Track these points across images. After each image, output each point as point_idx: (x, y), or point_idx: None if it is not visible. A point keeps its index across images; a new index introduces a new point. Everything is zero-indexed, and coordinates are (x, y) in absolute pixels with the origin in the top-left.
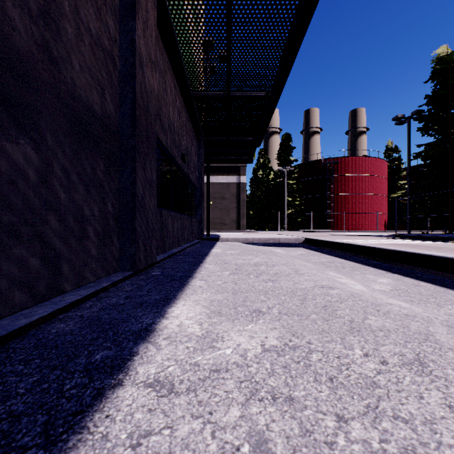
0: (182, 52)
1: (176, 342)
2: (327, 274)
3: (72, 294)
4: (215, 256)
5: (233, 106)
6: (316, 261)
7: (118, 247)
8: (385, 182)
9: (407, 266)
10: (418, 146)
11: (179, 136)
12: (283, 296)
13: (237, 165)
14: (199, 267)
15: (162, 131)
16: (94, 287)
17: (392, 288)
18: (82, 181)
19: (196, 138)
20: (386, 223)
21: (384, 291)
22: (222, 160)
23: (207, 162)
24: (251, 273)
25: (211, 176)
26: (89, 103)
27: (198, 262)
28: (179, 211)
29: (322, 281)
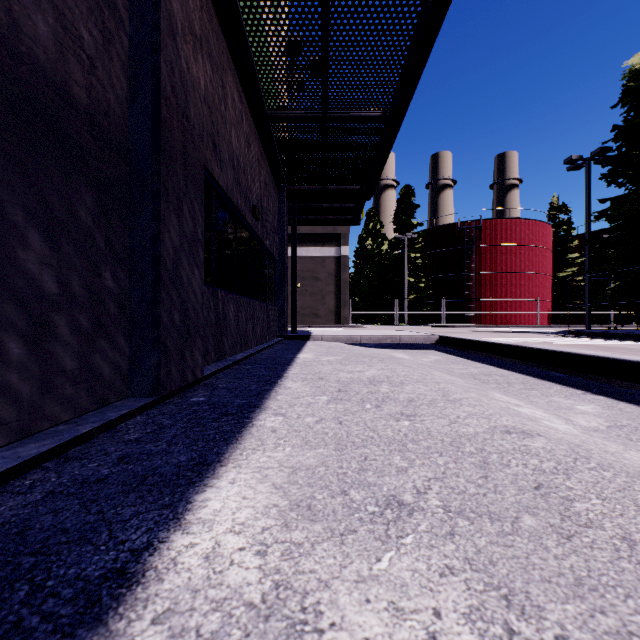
0: (251, 42)
1: (184, 637)
2: (495, 400)
3: (1, 455)
4: (303, 365)
5: (332, 134)
6: (463, 372)
7: (129, 354)
8: (549, 256)
9: (619, 382)
10: (602, 201)
11: (247, 177)
12: (439, 455)
13: (337, 231)
14: (276, 386)
15: (217, 163)
16: (61, 435)
17: (609, 423)
18: (39, 225)
19: (276, 186)
20: (550, 314)
21: (600, 431)
22: (314, 221)
23: (292, 223)
24: (366, 399)
25: (299, 247)
26: (56, 76)
27: (275, 376)
28: (249, 295)
29: (501, 418)
